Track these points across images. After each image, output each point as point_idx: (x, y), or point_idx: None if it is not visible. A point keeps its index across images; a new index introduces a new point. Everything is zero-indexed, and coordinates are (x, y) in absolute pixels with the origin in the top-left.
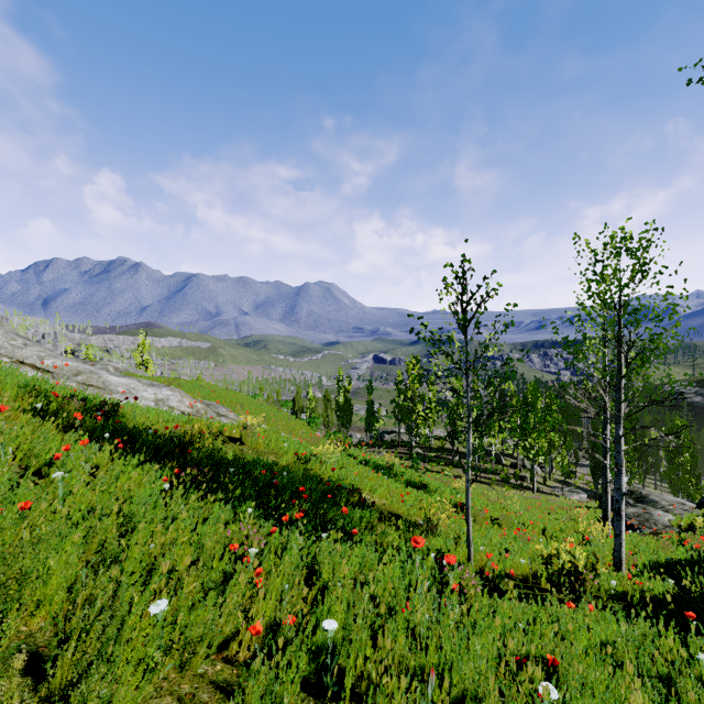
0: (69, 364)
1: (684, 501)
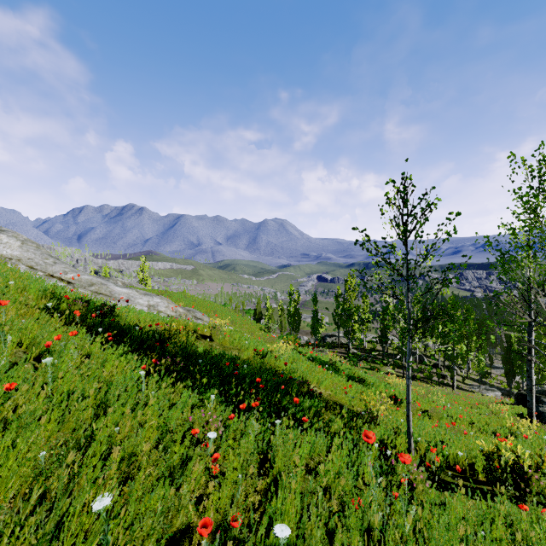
0: (86, 277)
1: None
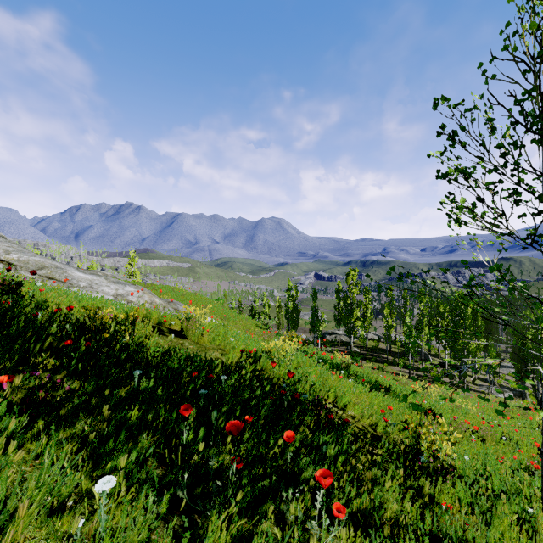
0: (36, 259)
1: None
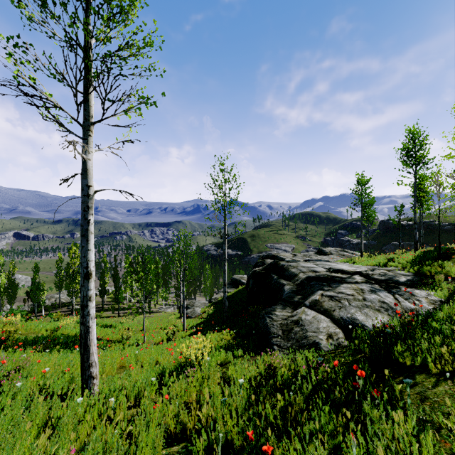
0: None
1: (206, 301)
